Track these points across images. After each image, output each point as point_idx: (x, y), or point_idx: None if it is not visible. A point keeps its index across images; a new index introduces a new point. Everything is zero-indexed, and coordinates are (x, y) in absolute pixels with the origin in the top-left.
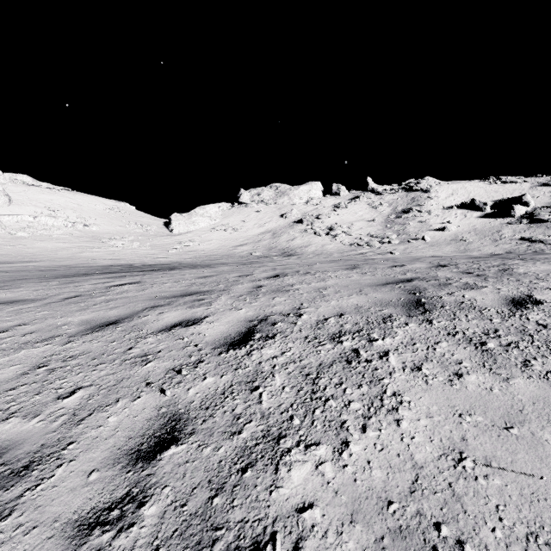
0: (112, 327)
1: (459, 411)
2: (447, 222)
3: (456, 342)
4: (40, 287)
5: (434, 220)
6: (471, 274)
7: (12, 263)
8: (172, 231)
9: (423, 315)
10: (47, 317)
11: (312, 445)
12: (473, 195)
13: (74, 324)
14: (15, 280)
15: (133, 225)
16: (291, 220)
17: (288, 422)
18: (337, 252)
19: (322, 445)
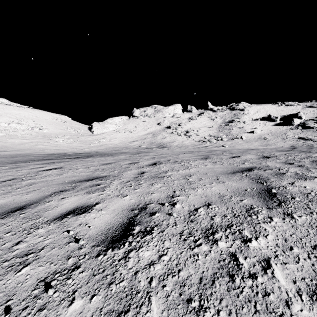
0: (17, 213)
1: None
2: (255, 128)
3: None
4: None
5: (247, 127)
6: (293, 164)
7: None
8: (93, 132)
9: (280, 207)
10: None
11: None
12: (269, 113)
13: None
14: None
15: (69, 129)
16: (163, 126)
17: None
18: (191, 145)
19: None
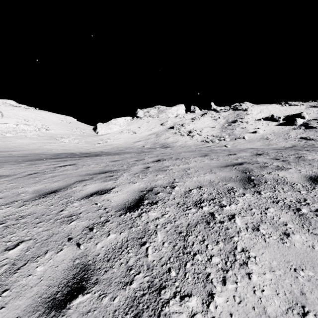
0: (52, 195)
1: (293, 266)
2: (257, 128)
3: (280, 208)
4: (14, 167)
5: (250, 127)
6: (278, 160)
7: (2, 152)
8: (97, 133)
9: (254, 188)
10: (13, 187)
11: (186, 296)
12: (273, 113)
13: (29, 192)
14: (1, 162)
15: (75, 129)
16: (167, 127)
17: (167, 274)
18: (194, 145)
19: (193, 296)
